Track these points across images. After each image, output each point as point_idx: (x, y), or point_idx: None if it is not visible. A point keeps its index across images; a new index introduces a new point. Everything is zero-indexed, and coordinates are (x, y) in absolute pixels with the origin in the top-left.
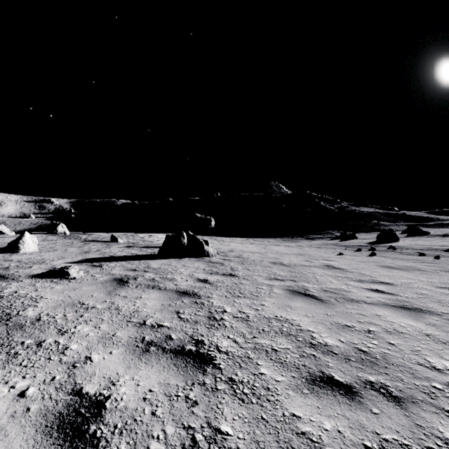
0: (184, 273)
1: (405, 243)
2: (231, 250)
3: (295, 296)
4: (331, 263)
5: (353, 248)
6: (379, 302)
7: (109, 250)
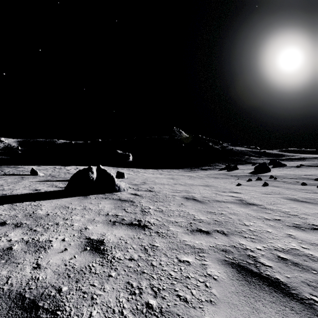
0: (75, 225)
1: (276, 172)
2: (144, 182)
3: (252, 290)
4: (241, 196)
5: (243, 177)
6: None
7: (13, 185)
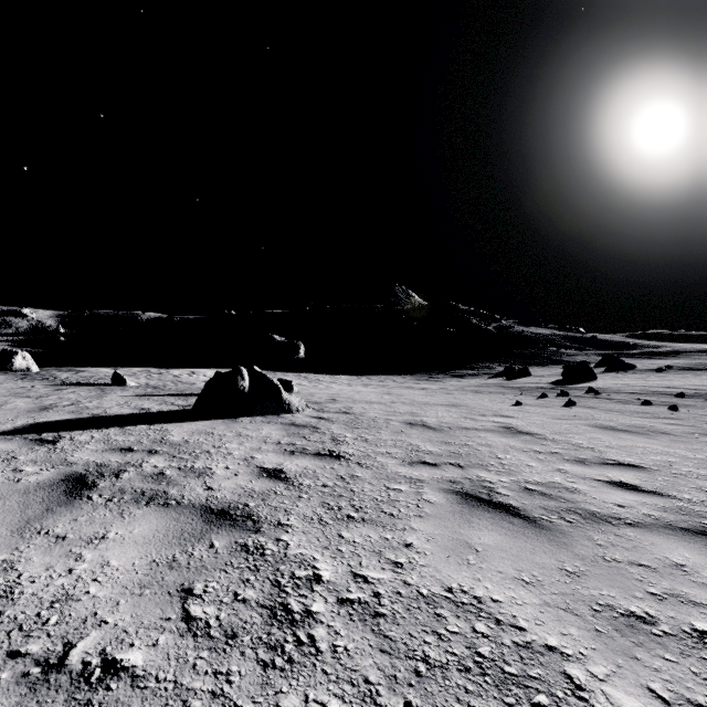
0: (236, 453)
1: (607, 382)
2: (333, 399)
3: (473, 510)
4: (511, 422)
5: (533, 391)
6: (651, 520)
7: (99, 402)
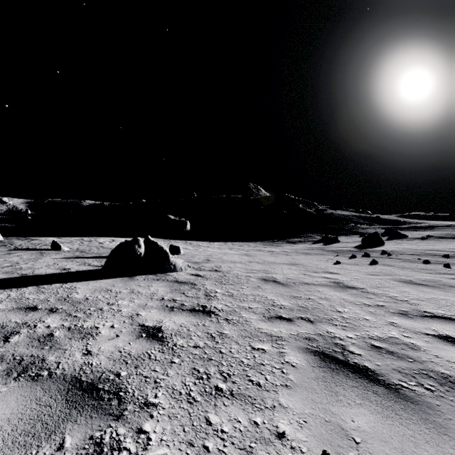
0: (124, 310)
1: (392, 247)
2: (208, 259)
3: (334, 376)
4: (337, 278)
5: (344, 253)
6: None
7: (33, 263)
